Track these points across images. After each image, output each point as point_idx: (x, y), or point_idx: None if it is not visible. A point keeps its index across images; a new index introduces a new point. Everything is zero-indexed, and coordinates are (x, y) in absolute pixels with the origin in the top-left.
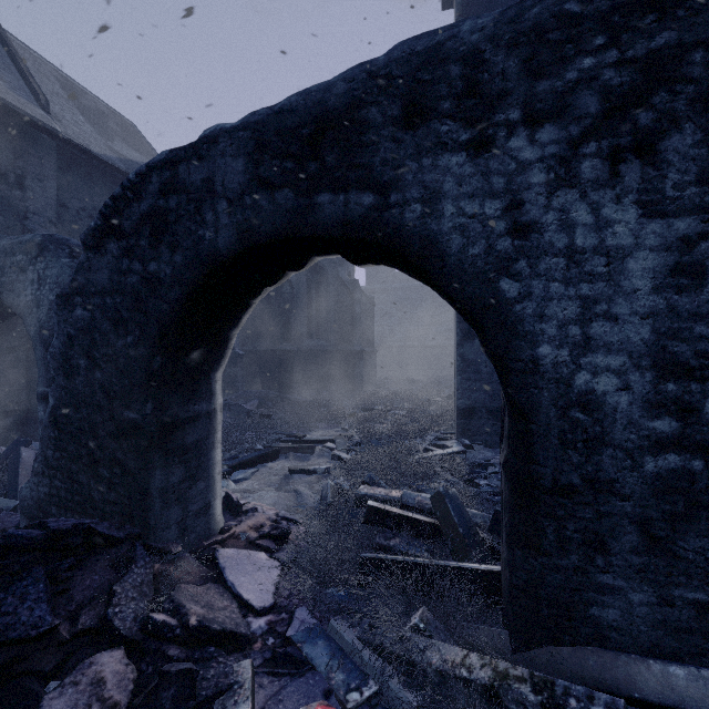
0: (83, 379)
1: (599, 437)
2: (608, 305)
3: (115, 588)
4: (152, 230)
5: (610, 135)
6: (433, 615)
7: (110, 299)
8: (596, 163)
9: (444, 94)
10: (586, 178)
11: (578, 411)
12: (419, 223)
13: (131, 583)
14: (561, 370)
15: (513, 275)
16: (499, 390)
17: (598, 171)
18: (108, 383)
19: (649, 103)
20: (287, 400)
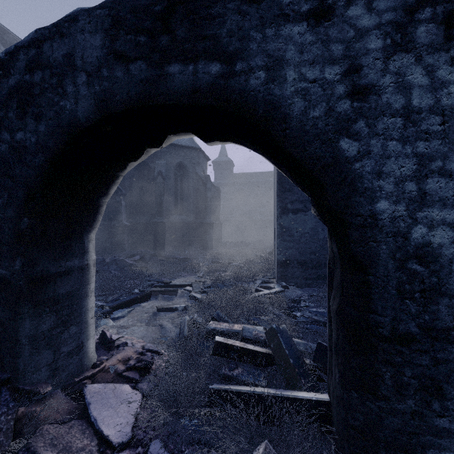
0: None
1: (436, 287)
2: (443, 161)
3: None
4: (19, 103)
5: (445, 1)
6: (273, 445)
7: None
8: (431, 28)
9: None
10: (421, 43)
11: (415, 263)
12: (263, 88)
13: None
14: (398, 224)
15: (352, 135)
16: (305, 248)
17: (433, 35)
18: None
19: None
20: (159, 256)
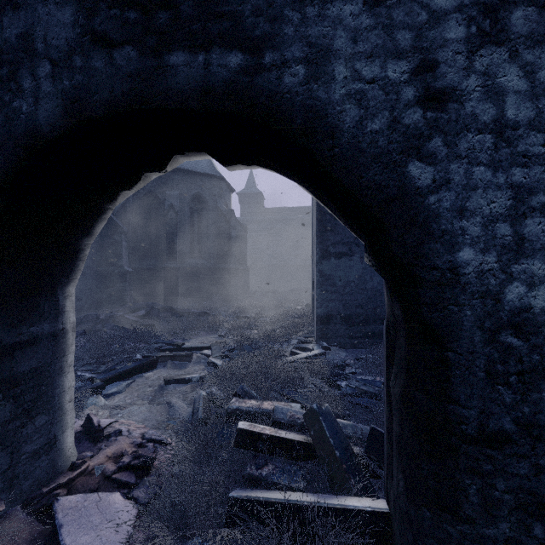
0: None
1: (538, 367)
2: None
3: None
4: None
5: None
6: None
7: None
8: (531, 12)
9: None
10: (518, 33)
11: (511, 334)
12: (302, 89)
13: None
14: (487, 281)
15: (425, 156)
16: (350, 300)
17: (533, 23)
18: None
19: None
20: (170, 311)
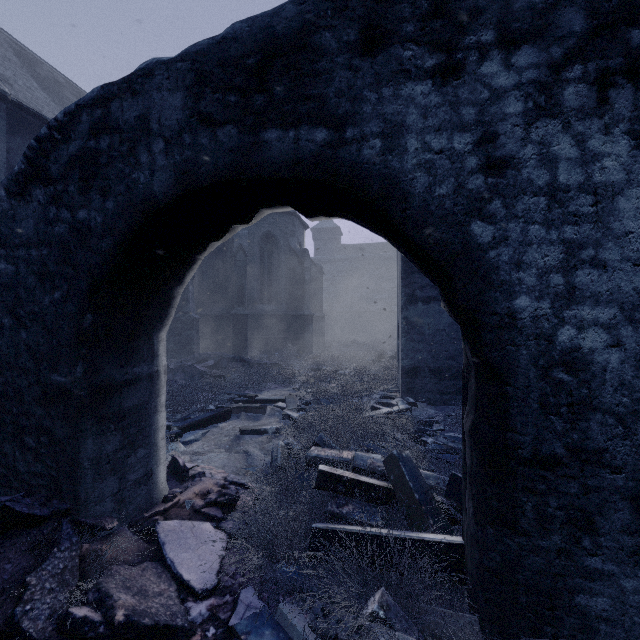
0: (7, 339)
1: (586, 400)
2: (596, 250)
3: (29, 580)
4: (81, 175)
5: (598, 57)
6: (392, 595)
7: (35, 251)
8: (581, 89)
9: (407, 15)
10: (570, 107)
11: (562, 371)
12: (379, 160)
13: (50, 571)
14: (541, 325)
15: (486, 217)
16: (440, 351)
17: (584, 97)
18: (34, 344)
19: None
20: (240, 361)
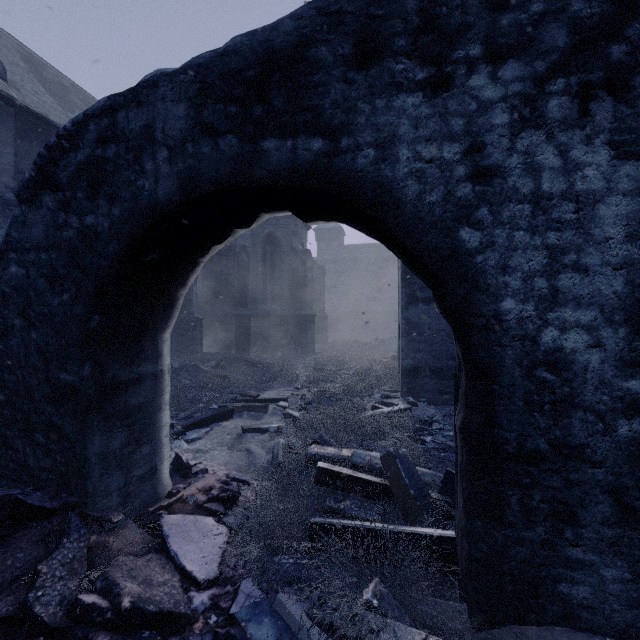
0: (18, 339)
1: (568, 398)
2: (578, 255)
3: (40, 568)
4: (89, 182)
5: (580, 71)
6: (386, 586)
7: (45, 255)
8: (564, 101)
9: (399, 30)
10: (553, 118)
11: (545, 370)
12: (372, 169)
13: (60, 560)
14: (526, 326)
15: (474, 223)
16: (441, 351)
17: (566, 110)
18: (43, 344)
19: (622, 35)
20: (243, 361)
